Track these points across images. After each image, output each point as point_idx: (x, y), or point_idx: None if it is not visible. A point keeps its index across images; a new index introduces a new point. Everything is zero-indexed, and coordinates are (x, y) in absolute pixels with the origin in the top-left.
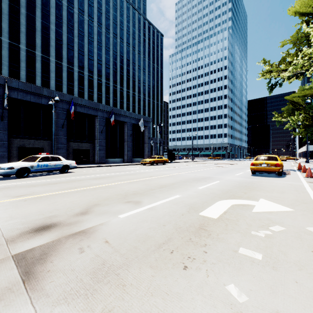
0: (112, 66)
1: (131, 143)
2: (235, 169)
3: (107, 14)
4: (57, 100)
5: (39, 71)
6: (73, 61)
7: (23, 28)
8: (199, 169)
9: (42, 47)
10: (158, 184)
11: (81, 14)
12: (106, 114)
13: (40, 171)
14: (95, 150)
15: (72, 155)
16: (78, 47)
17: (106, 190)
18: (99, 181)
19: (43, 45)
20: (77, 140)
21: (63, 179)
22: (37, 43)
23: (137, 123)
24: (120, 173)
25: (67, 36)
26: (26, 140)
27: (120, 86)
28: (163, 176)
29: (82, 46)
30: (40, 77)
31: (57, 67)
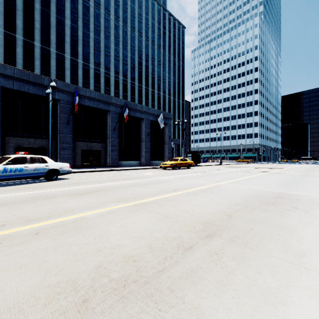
0: (130, 62)
1: (149, 143)
2: (301, 177)
3: (125, 7)
4: (53, 86)
5: (54, 69)
6: (88, 58)
7: (37, 24)
8: (244, 177)
9: (57, 44)
10: (193, 215)
11: (97, 7)
12: (120, 109)
13: (10, 178)
14: (107, 151)
15: (79, 156)
16: (93, 43)
17: (58, 241)
18: (80, 200)
19: (58, 42)
20: (85, 139)
21: (28, 193)
22: (52, 40)
23: (156, 120)
24: (128, 181)
25: (83, 32)
26: (25, 138)
27: (138, 83)
28: (195, 189)
29: (98, 42)
30: (55, 75)
31: (73, 64)
